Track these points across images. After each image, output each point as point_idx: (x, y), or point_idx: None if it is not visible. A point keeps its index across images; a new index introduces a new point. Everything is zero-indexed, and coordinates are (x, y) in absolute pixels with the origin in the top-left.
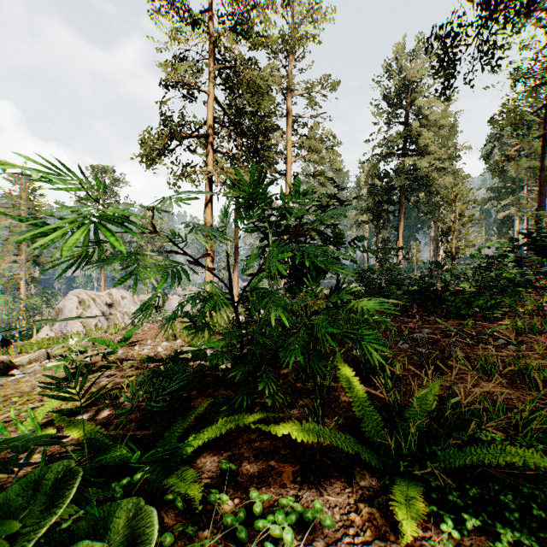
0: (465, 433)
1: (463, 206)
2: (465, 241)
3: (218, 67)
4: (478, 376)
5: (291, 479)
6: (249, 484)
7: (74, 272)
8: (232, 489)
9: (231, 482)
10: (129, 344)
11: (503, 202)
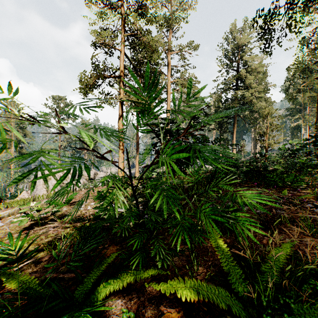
0: (308, 286)
1: (272, 119)
2: (273, 140)
3: (126, 35)
4: (300, 232)
5: None
6: None
7: None
8: None
9: None
10: (71, 204)
11: (295, 117)
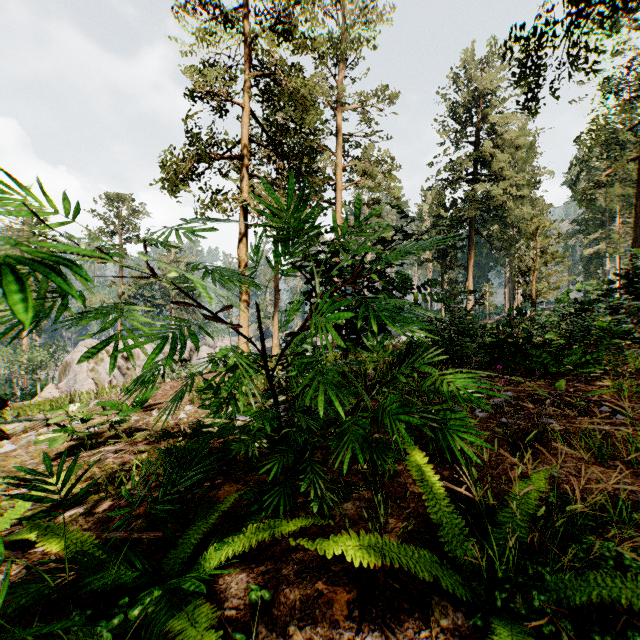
0: (580, 546)
1: (545, 241)
2: (547, 282)
3: (254, 75)
4: (581, 457)
5: (345, 613)
6: (289, 618)
7: (12, 340)
8: (265, 626)
9: (263, 615)
10: (146, 408)
11: (591, 237)
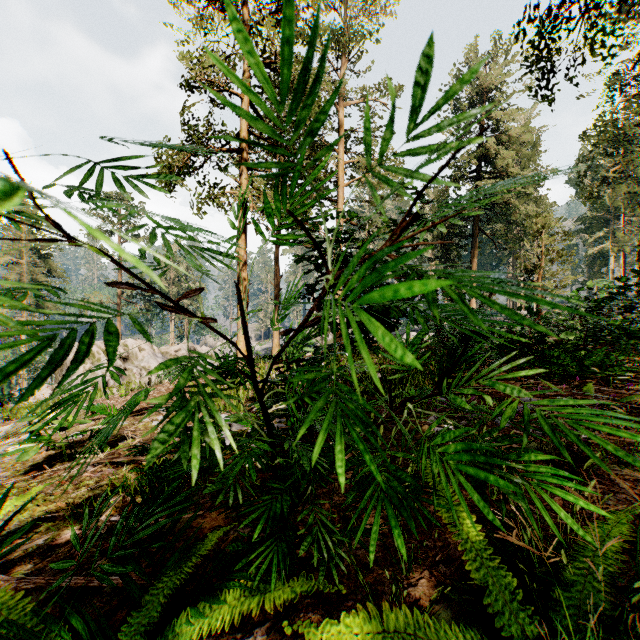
0: None
1: (552, 238)
2: (554, 281)
3: None
4: (634, 479)
5: None
6: None
7: None
8: None
9: None
10: (136, 413)
11: (596, 236)
